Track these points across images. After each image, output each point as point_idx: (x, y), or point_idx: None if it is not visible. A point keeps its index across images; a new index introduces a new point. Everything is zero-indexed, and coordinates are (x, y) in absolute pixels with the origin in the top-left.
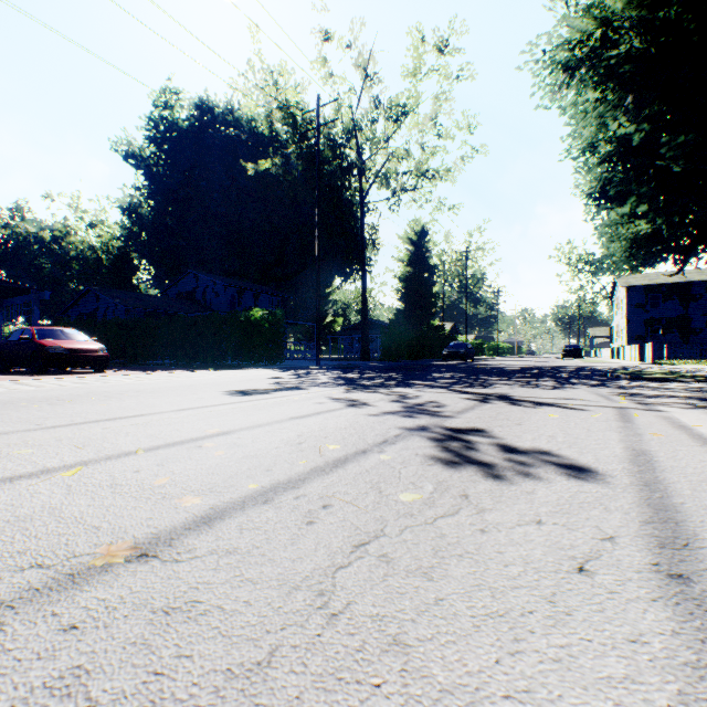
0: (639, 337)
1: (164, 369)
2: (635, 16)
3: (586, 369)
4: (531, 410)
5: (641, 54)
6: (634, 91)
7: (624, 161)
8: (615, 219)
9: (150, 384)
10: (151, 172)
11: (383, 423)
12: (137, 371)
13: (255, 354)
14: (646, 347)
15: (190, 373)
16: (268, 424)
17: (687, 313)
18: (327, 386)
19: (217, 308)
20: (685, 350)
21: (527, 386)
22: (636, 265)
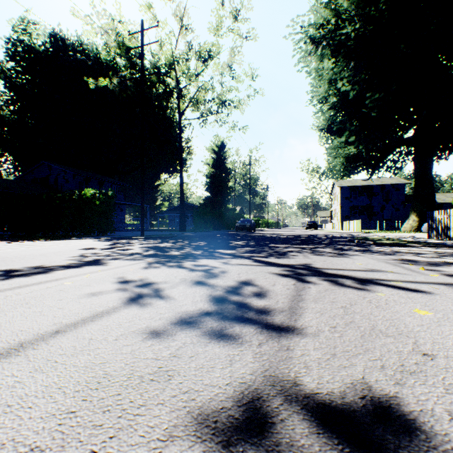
0: (347, 216)
1: None
2: (357, 9)
3: (331, 236)
4: (373, 296)
5: (359, 35)
6: (355, 59)
7: (343, 109)
8: (337, 144)
9: None
10: (11, 83)
11: (162, 386)
12: None
13: (87, 226)
14: (357, 222)
15: None
16: None
17: (371, 203)
18: (132, 258)
19: (67, 191)
20: (371, 224)
21: (315, 253)
22: (347, 174)
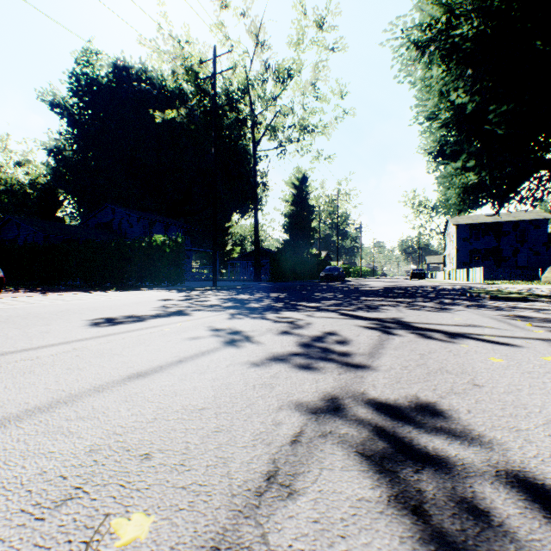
0: (465, 263)
1: (66, 290)
2: (475, 3)
3: (440, 289)
4: (455, 347)
5: (478, 35)
6: (473, 65)
7: (459, 126)
8: (451, 171)
9: (15, 310)
10: (74, 120)
11: (270, 390)
12: (35, 293)
13: (157, 276)
14: (477, 270)
15: (81, 295)
16: (69, 401)
17: (499, 245)
18: (213, 309)
19: (131, 237)
20: (499, 273)
21: (411, 307)
22: (465, 208)
